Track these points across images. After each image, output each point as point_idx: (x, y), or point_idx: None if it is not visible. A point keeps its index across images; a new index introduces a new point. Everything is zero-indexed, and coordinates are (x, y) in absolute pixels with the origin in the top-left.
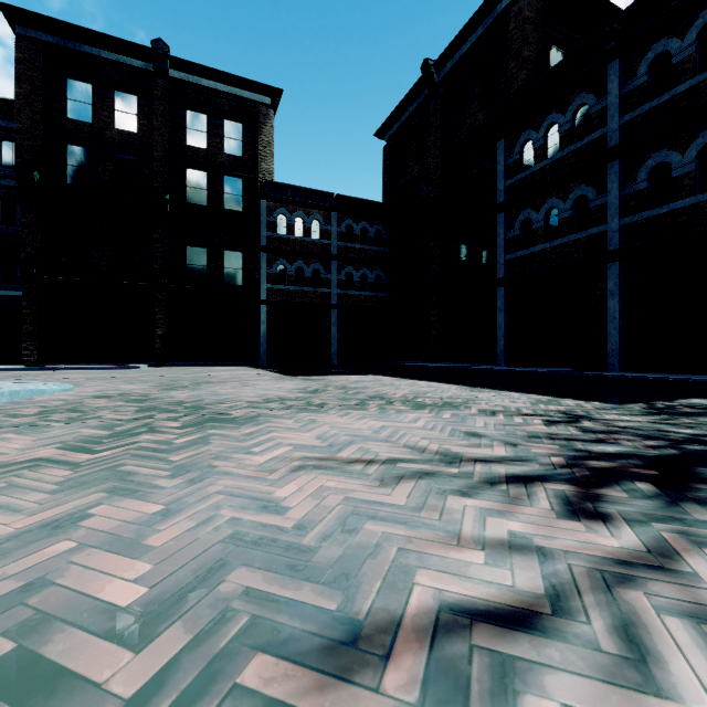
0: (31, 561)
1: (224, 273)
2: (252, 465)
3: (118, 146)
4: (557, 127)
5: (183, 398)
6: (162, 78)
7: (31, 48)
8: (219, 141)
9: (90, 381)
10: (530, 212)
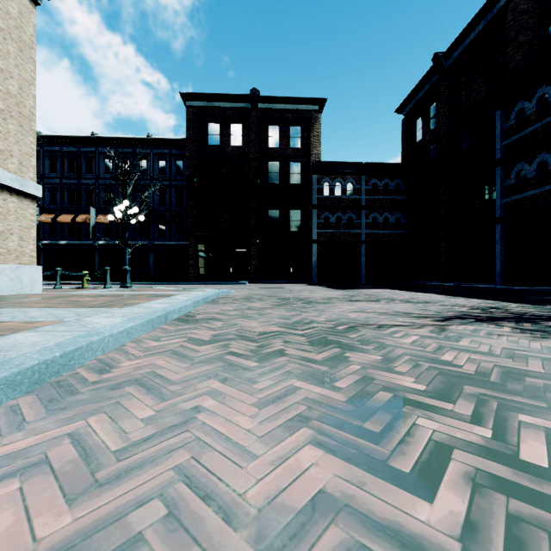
0: (300, 317)
1: (290, 224)
2: (336, 311)
3: (232, 156)
4: (548, 96)
5: (289, 296)
6: (255, 110)
7: (193, 111)
8: (286, 141)
9: (235, 289)
10: (524, 165)
